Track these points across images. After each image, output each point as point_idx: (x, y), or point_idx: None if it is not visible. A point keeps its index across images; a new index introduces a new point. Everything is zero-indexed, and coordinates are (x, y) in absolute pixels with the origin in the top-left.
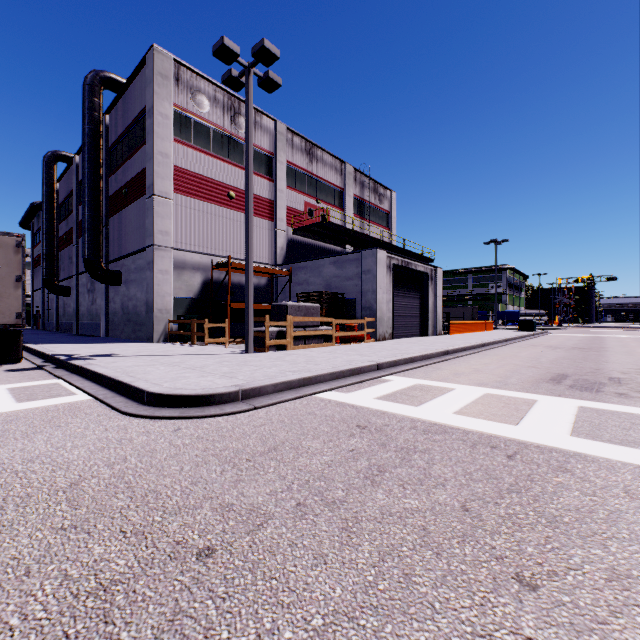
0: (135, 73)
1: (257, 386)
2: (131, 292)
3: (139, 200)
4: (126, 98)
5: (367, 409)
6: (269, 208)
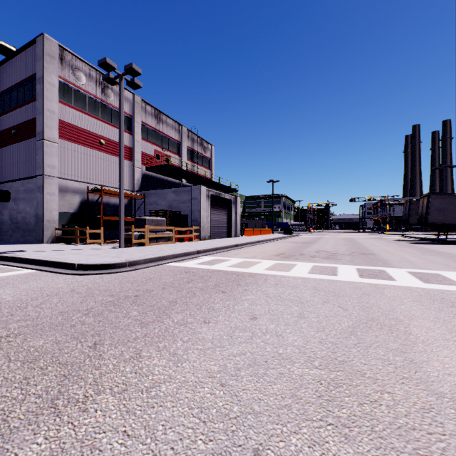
0: (25, 47)
1: (136, 260)
2: (20, 207)
3: (28, 140)
4: (15, 62)
5: (190, 267)
6: (129, 152)
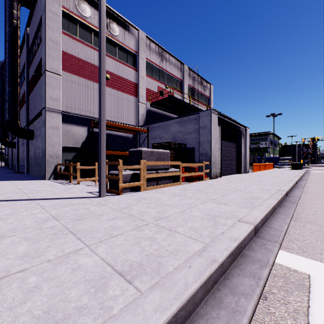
0: None
1: None
2: (37, 143)
3: (41, 78)
4: (35, 11)
5: None
6: (134, 88)
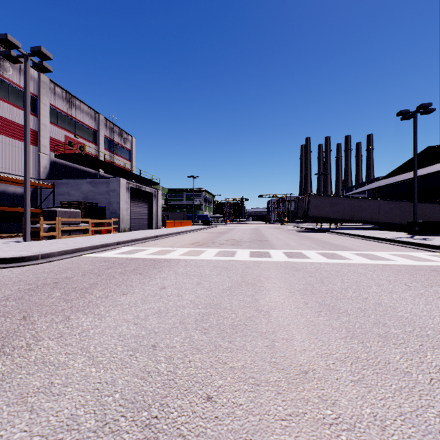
0: None
1: (49, 252)
2: None
3: None
4: None
5: (109, 257)
6: (34, 136)
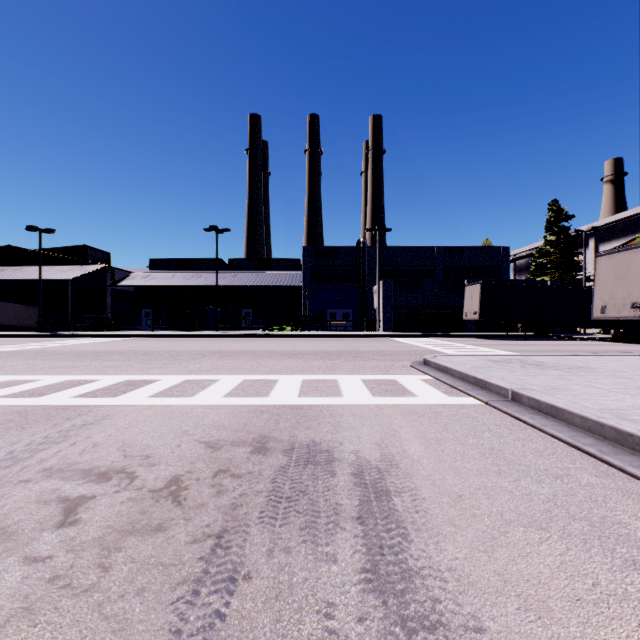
0: None
1: None
2: None
3: None
4: None
5: None
6: None
